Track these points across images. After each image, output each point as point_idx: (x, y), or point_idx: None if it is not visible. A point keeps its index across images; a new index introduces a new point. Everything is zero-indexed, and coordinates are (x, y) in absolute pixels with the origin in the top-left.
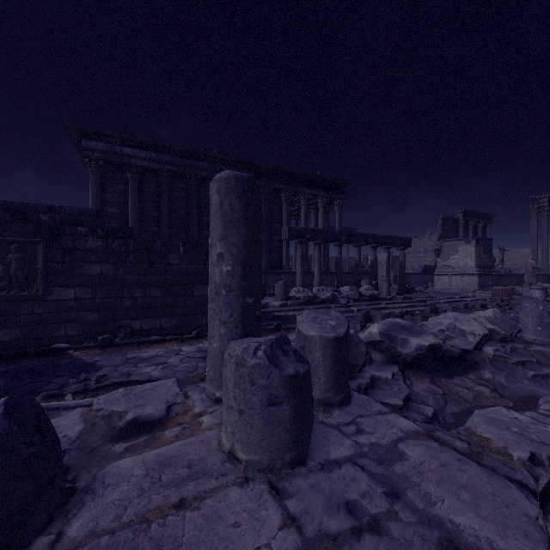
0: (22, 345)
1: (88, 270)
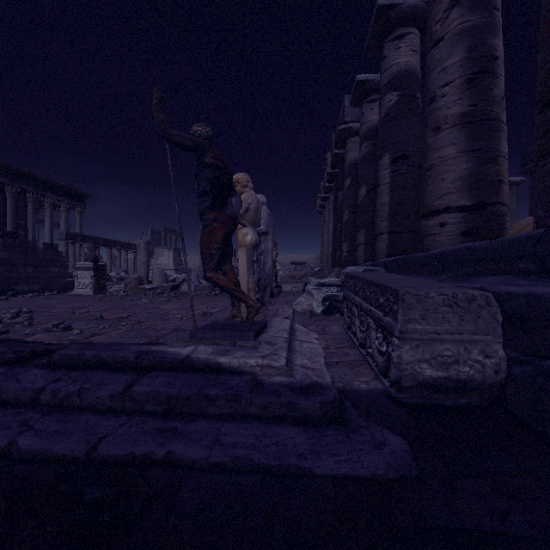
0: None
1: None
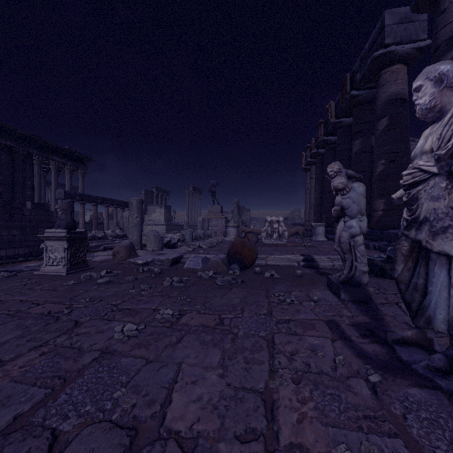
0: None
1: None
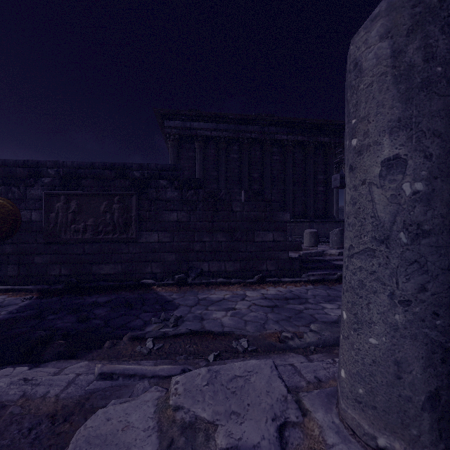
0: (122, 278)
1: (168, 217)
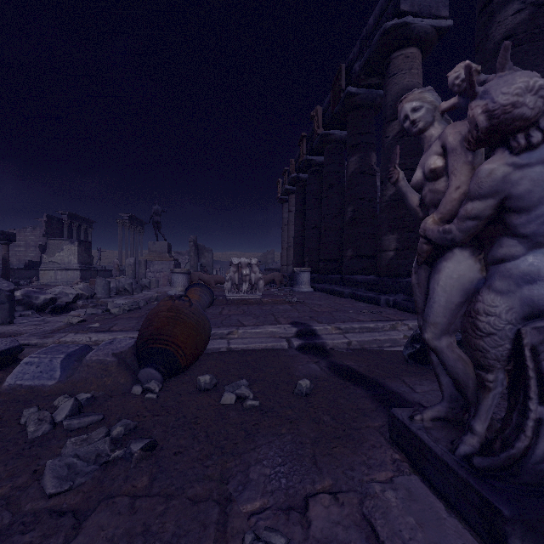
0: None
1: None
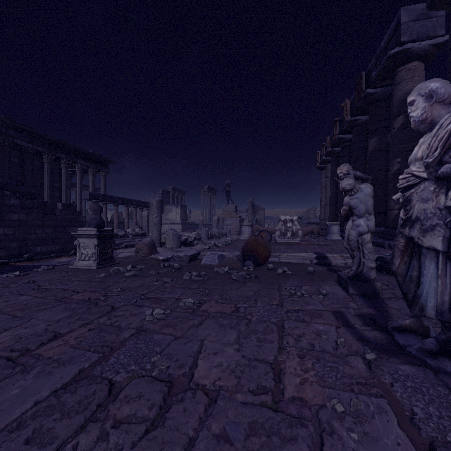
0: None
1: (11, 217)
